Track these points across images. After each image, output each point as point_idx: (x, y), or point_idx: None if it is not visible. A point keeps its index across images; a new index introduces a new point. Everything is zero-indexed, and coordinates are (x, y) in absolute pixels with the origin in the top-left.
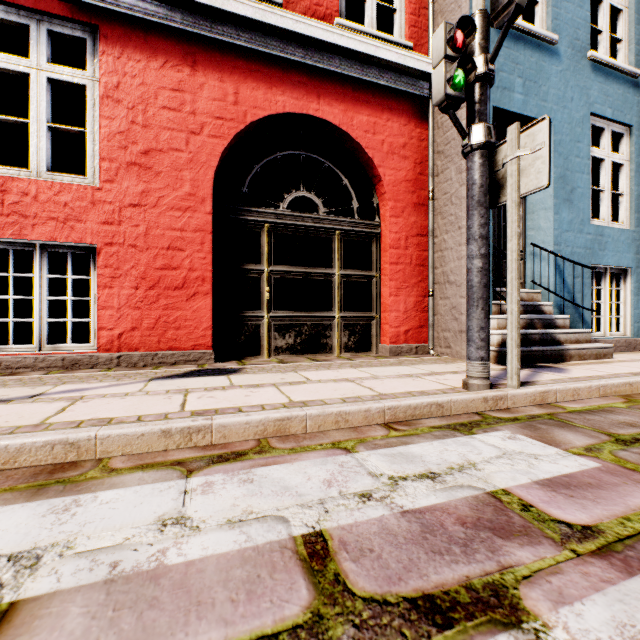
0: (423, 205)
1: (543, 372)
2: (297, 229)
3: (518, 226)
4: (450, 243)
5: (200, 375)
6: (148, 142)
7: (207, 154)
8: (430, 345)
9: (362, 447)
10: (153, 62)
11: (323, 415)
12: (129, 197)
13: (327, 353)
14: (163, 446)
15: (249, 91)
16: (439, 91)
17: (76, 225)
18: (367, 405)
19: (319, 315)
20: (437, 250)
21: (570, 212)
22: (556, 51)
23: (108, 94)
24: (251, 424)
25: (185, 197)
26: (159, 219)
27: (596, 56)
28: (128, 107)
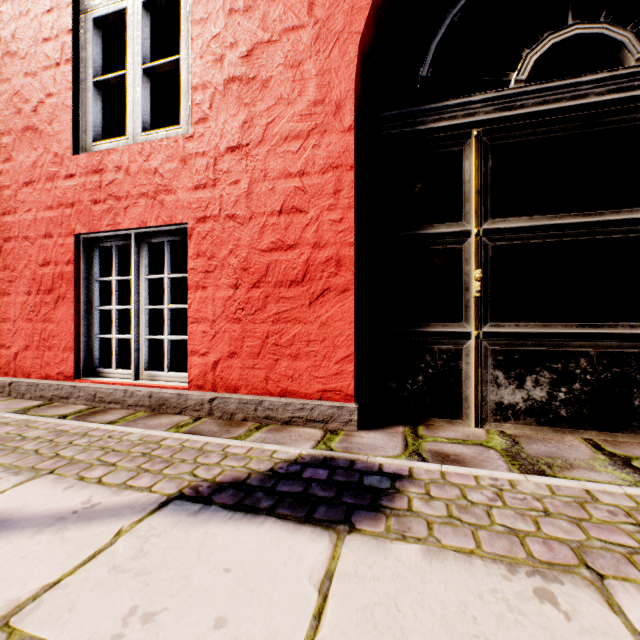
0: None
1: None
2: (556, 122)
3: None
4: None
5: (279, 504)
6: (251, 34)
7: (345, 13)
8: None
9: None
10: None
11: None
12: (226, 137)
13: None
14: None
15: None
16: None
17: (166, 198)
18: None
19: (626, 332)
20: None
21: None
22: None
23: None
24: None
25: (307, 111)
26: (266, 163)
27: None
28: None
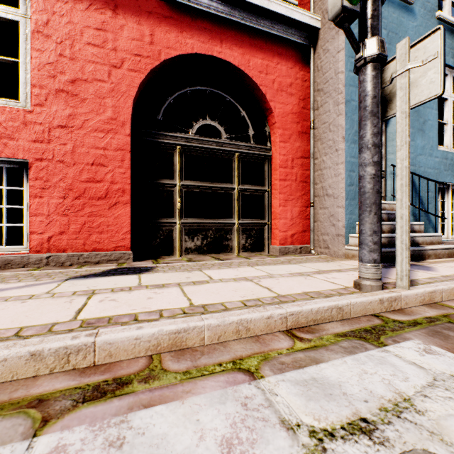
0: (306, 133)
1: (415, 270)
2: (204, 151)
3: (408, 135)
4: (328, 163)
5: (115, 274)
6: (74, 73)
7: (127, 85)
8: (311, 246)
9: (267, 368)
10: (79, 4)
11: (223, 325)
12: (57, 119)
13: (228, 253)
14: (32, 371)
15: (163, 34)
16: (335, 4)
17: (9, 142)
18: (269, 311)
19: (222, 222)
20: (317, 169)
21: (423, 139)
22: (412, 10)
23: (38, 29)
24: (142, 339)
25: (107, 121)
26: (84, 139)
27: (442, 16)
28: (56, 42)
